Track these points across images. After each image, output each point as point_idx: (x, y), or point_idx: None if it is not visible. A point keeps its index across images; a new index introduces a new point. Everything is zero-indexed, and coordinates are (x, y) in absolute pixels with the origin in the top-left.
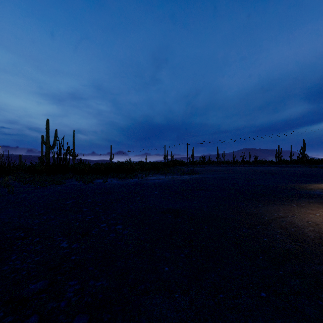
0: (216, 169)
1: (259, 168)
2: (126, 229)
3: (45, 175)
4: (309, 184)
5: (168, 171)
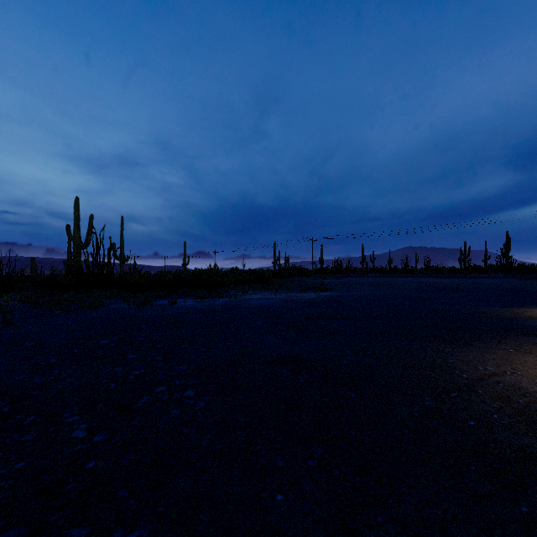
0: (361, 281)
1: (434, 280)
2: (203, 399)
3: (71, 293)
4: (526, 308)
5: (281, 285)
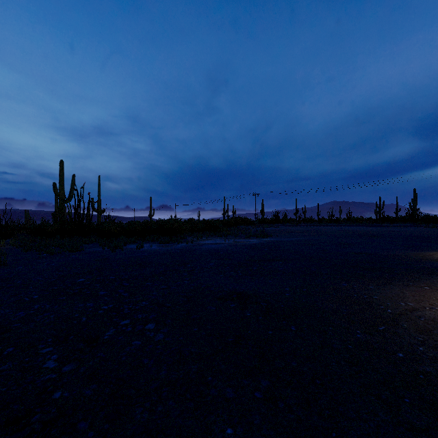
0: (295, 229)
1: (355, 228)
2: (161, 332)
3: (57, 239)
4: (434, 252)
5: (229, 232)
